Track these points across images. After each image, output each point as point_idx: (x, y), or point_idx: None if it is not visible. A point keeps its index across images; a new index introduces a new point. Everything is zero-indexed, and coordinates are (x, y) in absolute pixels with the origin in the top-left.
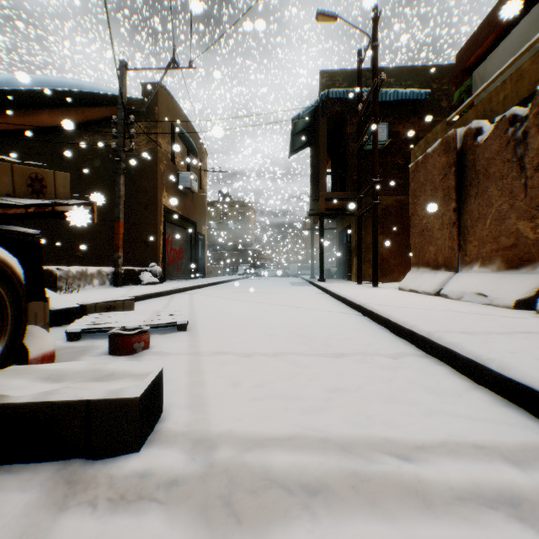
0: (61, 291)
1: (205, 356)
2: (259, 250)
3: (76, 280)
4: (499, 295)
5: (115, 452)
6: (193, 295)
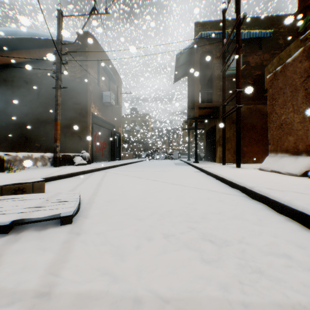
0: (4, 171)
1: None
2: (155, 143)
3: (22, 163)
4: None
5: None
6: (107, 173)
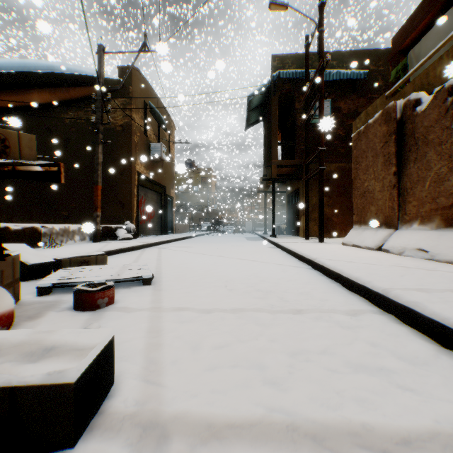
0: (44, 246)
1: (165, 312)
2: (220, 210)
3: (59, 236)
4: (440, 251)
5: (46, 448)
6: (161, 249)
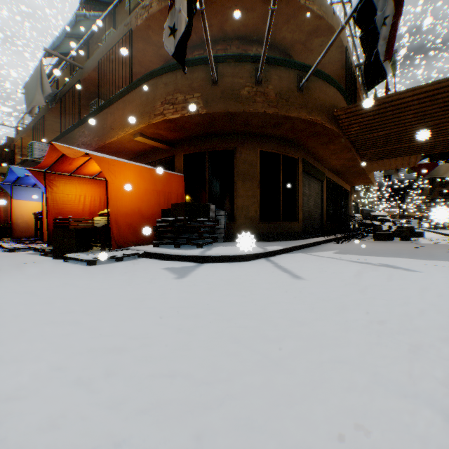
0: None
1: None
2: None
3: None
4: None
5: None
6: None
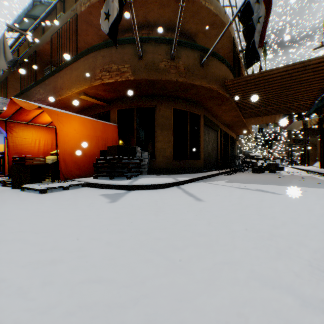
0: None
1: None
2: None
3: None
4: None
5: None
6: None
